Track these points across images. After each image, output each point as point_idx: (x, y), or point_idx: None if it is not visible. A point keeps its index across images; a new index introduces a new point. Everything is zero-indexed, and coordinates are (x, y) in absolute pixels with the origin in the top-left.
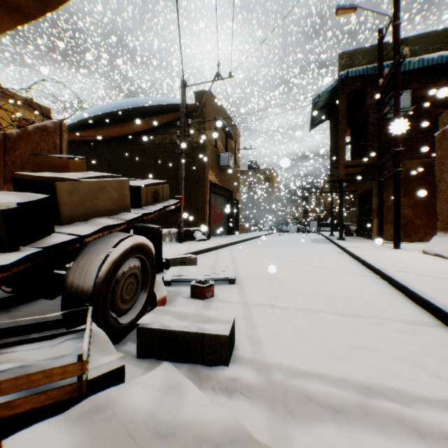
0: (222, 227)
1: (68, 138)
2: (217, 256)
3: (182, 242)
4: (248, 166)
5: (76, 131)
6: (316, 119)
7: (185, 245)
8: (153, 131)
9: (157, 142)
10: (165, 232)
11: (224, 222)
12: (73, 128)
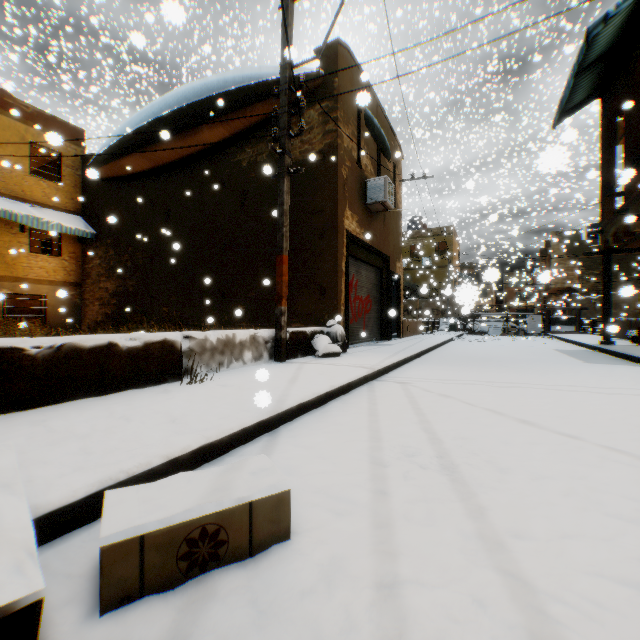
0: (370, 325)
1: (105, 174)
2: (374, 421)
3: (284, 361)
4: (409, 226)
5: (116, 160)
6: (572, 96)
7: (286, 372)
8: (239, 142)
9: (245, 162)
10: (242, 339)
11: (374, 315)
12: (113, 156)
